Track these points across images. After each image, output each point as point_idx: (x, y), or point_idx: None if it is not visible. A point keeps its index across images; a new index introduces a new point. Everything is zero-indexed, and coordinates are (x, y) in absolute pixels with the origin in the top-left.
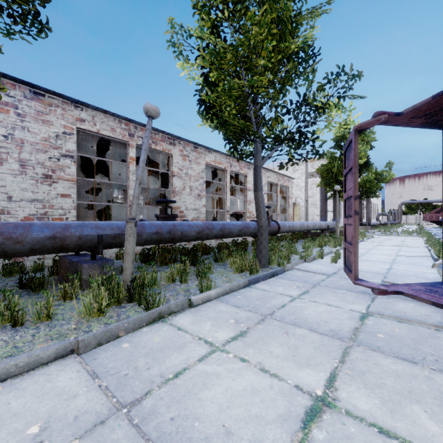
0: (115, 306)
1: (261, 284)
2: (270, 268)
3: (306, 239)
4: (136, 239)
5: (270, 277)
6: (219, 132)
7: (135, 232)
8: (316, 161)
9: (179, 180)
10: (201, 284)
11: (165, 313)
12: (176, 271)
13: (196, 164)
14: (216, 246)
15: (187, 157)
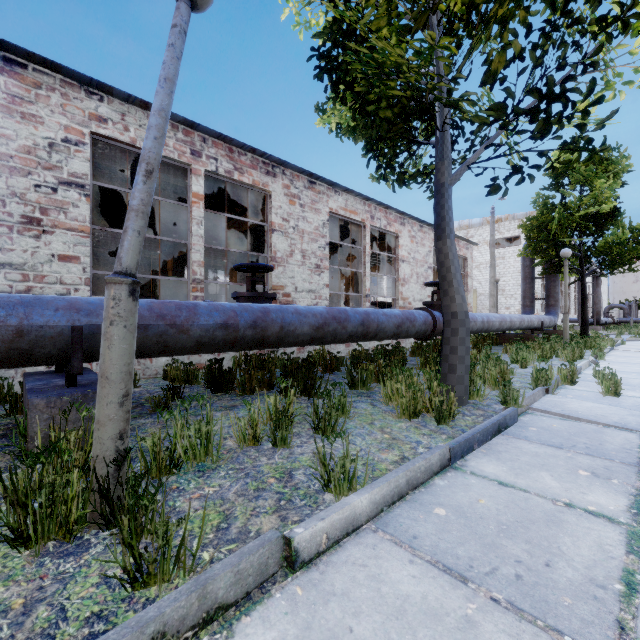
0: (59, 542)
1: (481, 459)
2: (475, 405)
3: (518, 345)
4: (134, 333)
5: (493, 434)
6: (355, 140)
7: (130, 314)
8: (504, 221)
9: (283, 238)
10: (324, 466)
11: (186, 626)
12: (267, 413)
13: (312, 212)
14: (347, 355)
15: (296, 199)
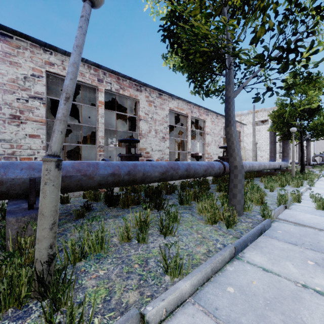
0: (15, 309)
1: (252, 252)
2: (247, 216)
3: (269, 179)
4: (58, 188)
5: (258, 235)
6: (182, 73)
7: (56, 178)
8: (260, 112)
9: (145, 123)
10: (165, 260)
11: None
12: (135, 221)
13: (160, 109)
14: (178, 183)
15: (152, 103)
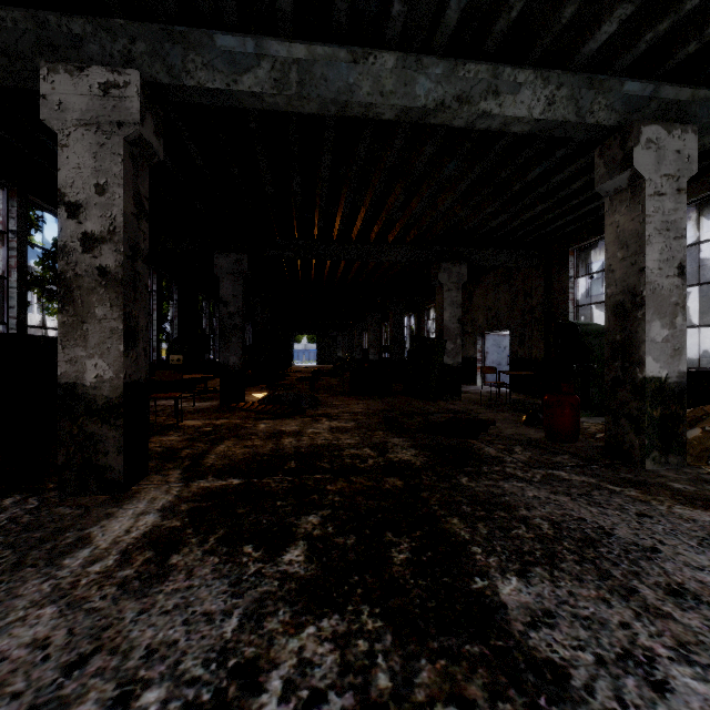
0: None
1: None
2: None
3: None
4: None
5: None
6: None
7: None
8: None
9: None
10: None
11: None
12: None
13: None
14: None
15: None
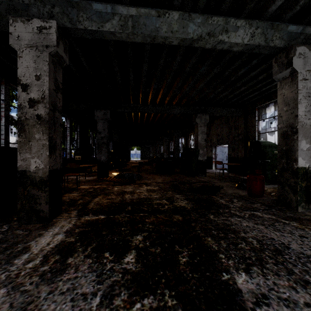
0: None
1: None
2: None
3: None
4: None
5: None
6: None
7: None
8: None
9: None
10: None
11: None
12: None
13: None
14: None
15: None
